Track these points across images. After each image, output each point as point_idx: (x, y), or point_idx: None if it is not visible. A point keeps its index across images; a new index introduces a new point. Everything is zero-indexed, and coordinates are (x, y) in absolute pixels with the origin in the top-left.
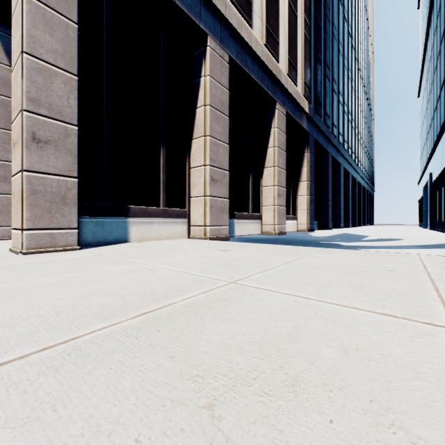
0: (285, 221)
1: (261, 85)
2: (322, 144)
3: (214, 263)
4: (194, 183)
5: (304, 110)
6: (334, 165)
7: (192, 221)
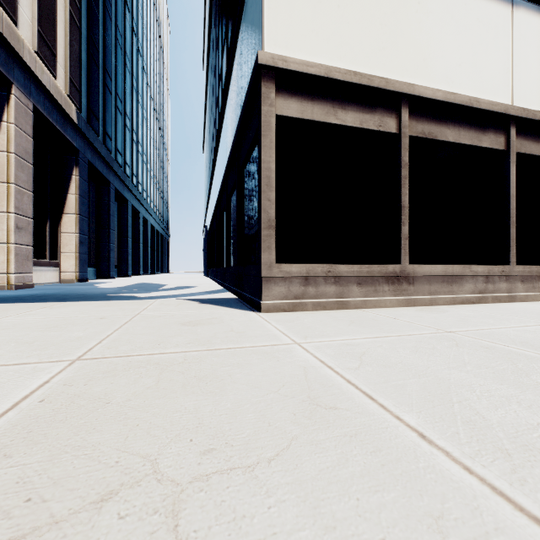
0: (32, 268)
1: None
2: (102, 171)
3: None
4: None
5: (70, 116)
6: (120, 200)
7: None
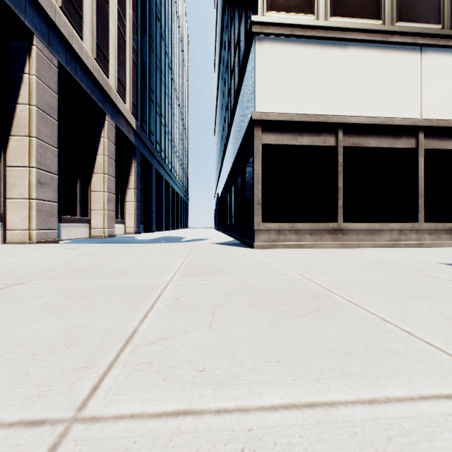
0: (115, 225)
1: (91, 95)
2: (148, 158)
3: (75, 255)
4: (13, 184)
5: (132, 126)
6: (157, 176)
7: (9, 225)
